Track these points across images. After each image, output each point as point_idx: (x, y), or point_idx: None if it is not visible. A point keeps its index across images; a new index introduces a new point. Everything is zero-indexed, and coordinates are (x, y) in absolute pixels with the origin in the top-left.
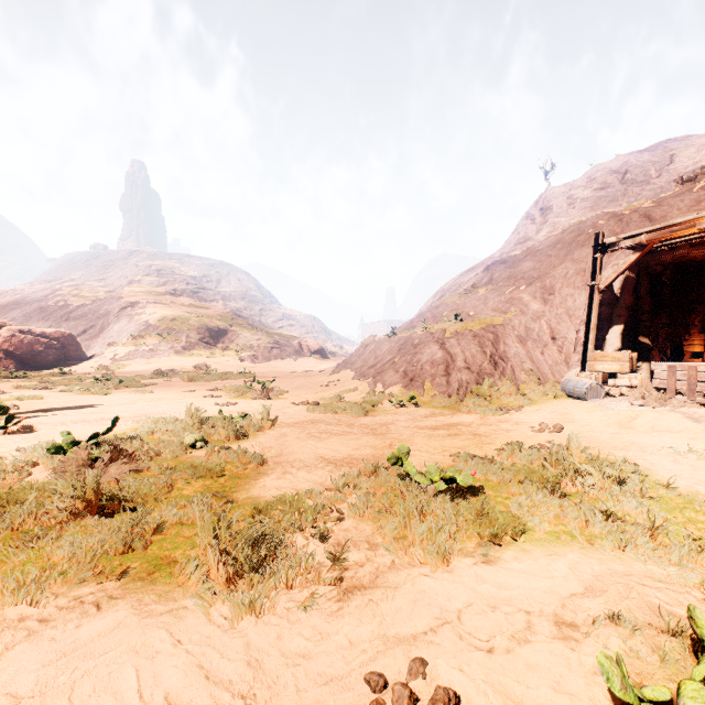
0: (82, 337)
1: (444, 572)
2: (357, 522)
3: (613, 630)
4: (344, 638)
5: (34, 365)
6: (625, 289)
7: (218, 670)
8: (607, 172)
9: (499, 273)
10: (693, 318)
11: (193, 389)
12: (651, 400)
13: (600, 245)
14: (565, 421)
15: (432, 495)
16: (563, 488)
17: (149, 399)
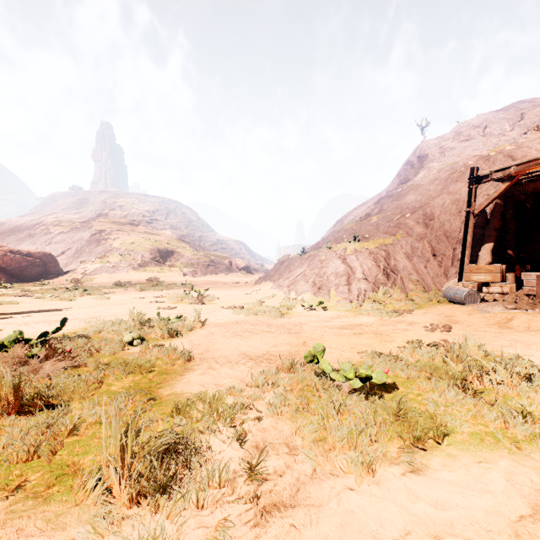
0: (61, 257)
1: (370, 484)
2: (275, 421)
3: None
4: None
5: (21, 278)
6: (494, 214)
7: None
8: (470, 127)
9: (387, 205)
10: None
11: (143, 296)
12: (523, 304)
13: (475, 177)
14: (451, 322)
15: (347, 391)
16: (469, 384)
17: (105, 304)
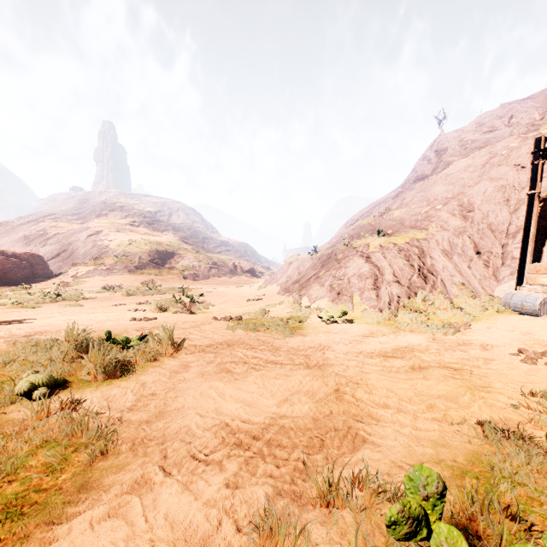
0: (55, 259)
1: None
2: None
3: None
4: None
5: (6, 281)
6: None
7: None
8: (494, 118)
9: (410, 198)
10: None
11: (125, 302)
12: None
13: (542, 150)
14: (541, 344)
15: None
16: None
17: (70, 313)
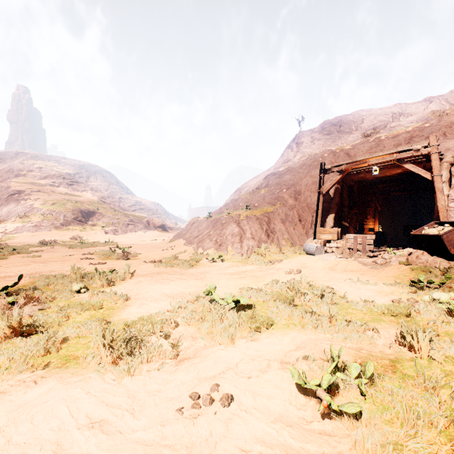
0: None
1: (231, 347)
2: (186, 327)
3: (304, 362)
4: (179, 381)
5: None
6: (335, 193)
7: (113, 402)
8: (331, 125)
9: (272, 181)
10: (369, 210)
11: (72, 254)
12: (345, 254)
13: (323, 169)
14: (303, 267)
15: (228, 310)
16: (295, 302)
17: (39, 261)
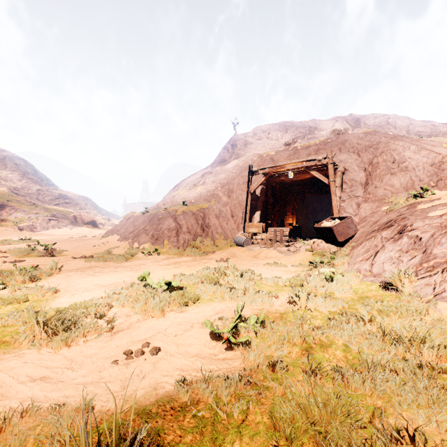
0: None
1: (162, 318)
2: (120, 309)
3: (220, 321)
4: (114, 345)
5: None
6: (262, 193)
7: (51, 366)
8: (261, 131)
9: (208, 179)
10: (289, 208)
11: None
12: (267, 245)
13: (251, 171)
14: (232, 257)
15: (161, 292)
16: (221, 283)
17: None
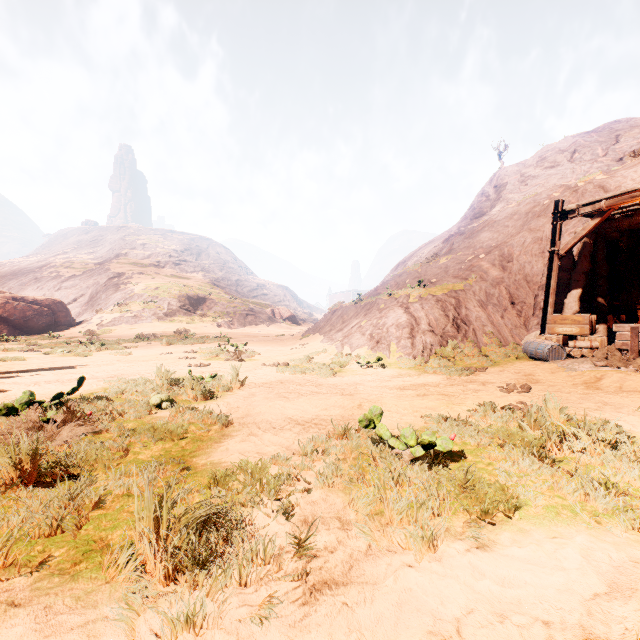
0: (72, 305)
1: (431, 560)
2: (326, 493)
3: None
4: None
5: (26, 330)
6: (582, 255)
7: None
8: (557, 152)
9: (458, 244)
10: None
11: (170, 351)
12: (615, 361)
13: (560, 212)
14: (531, 381)
15: (408, 460)
16: (547, 452)
17: (126, 360)
